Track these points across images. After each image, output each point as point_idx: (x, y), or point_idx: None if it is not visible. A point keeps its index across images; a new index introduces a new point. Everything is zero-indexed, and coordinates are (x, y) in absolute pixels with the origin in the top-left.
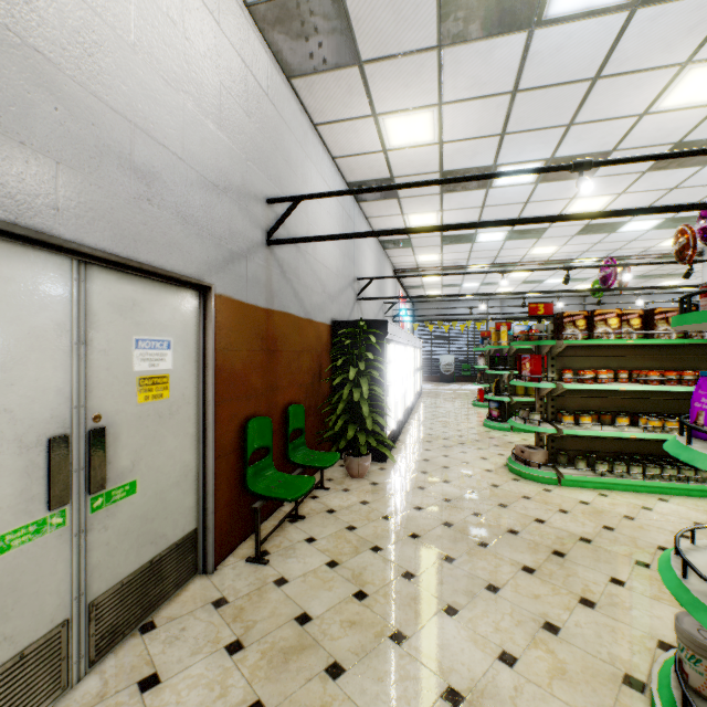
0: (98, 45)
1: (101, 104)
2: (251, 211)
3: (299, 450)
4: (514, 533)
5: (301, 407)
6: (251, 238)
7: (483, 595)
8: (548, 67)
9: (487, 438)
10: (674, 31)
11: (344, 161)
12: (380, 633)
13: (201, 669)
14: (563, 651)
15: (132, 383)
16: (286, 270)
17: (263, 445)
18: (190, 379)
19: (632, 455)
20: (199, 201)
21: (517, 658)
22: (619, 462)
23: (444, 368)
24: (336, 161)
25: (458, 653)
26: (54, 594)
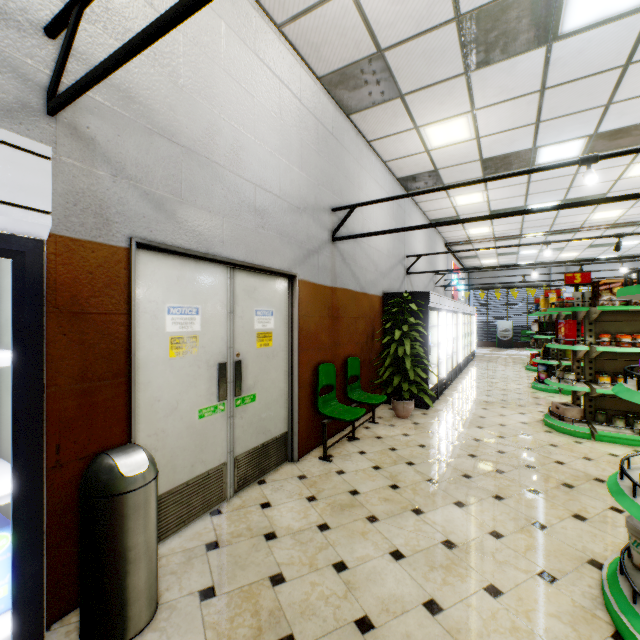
0: (239, 147)
1: (240, 179)
2: (321, 220)
3: (356, 391)
4: (530, 467)
5: (357, 359)
6: (321, 238)
7: (488, 500)
8: (572, 66)
9: (531, 397)
10: None
11: (393, 163)
12: (405, 507)
13: (293, 505)
14: (544, 538)
15: (253, 336)
16: (346, 257)
17: (329, 383)
18: (283, 335)
19: None
20: (289, 221)
21: (504, 536)
22: None
23: (501, 334)
24: (386, 164)
25: (459, 526)
26: (220, 447)
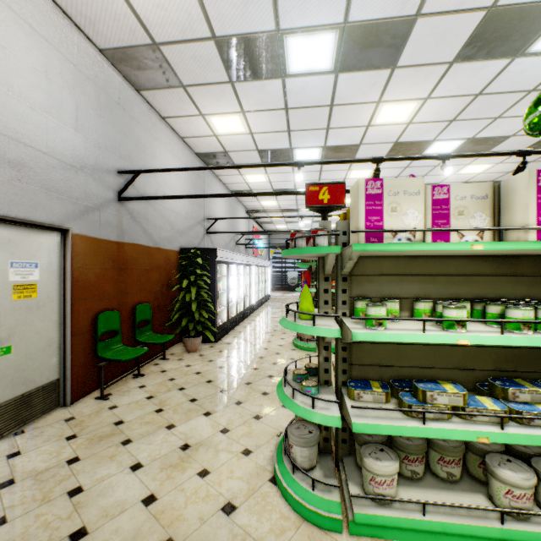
0: None
1: None
2: (104, 180)
3: (147, 334)
4: (271, 377)
5: (148, 305)
6: (104, 197)
7: (231, 406)
8: (301, 98)
9: None
10: (364, 86)
11: (189, 140)
12: (161, 426)
13: (48, 447)
14: (257, 426)
15: (8, 288)
16: (136, 216)
17: (113, 329)
18: (54, 286)
19: None
20: (59, 177)
21: (230, 430)
22: None
23: (291, 281)
24: (184, 140)
25: (200, 430)
26: None
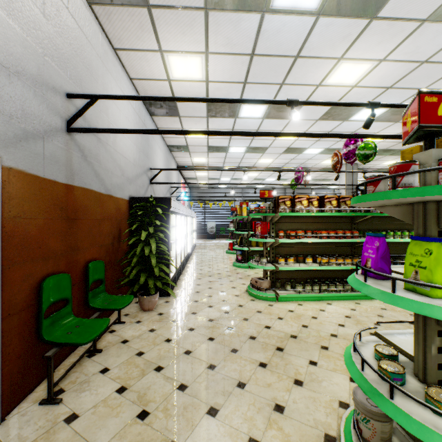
0: None
1: None
2: (49, 100)
3: (100, 296)
4: (253, 338)
5: (101, 262)
6: (49, 122)
7: (235, 392)
8: (272, 43)
9: (235, 273)
10: (336, 37)
11: (139, 83)
12: None
13: None
14: (288, 426)
15: None
16: (87, 154)
17: (61, 298)
18: None
19: (313, 279)
20: None
21: (259, 441)
22: (307, 284)
23: (210, 230)
24: (133, 82)
25: None
26: None
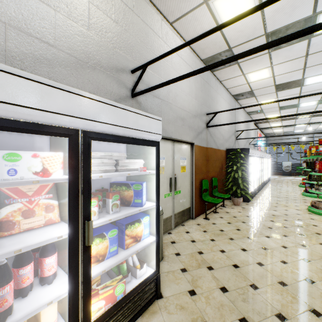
0: (176, 95)
1: (177, 107)
2: (202, 119)
3: (215, 192)
4: (300, 226)
5: (216, 178)
6: (202, 127)
7: (280, 236)
8: (321, 45)
9: (301, 199)
10: None
11: (231, 89)
12: (244, 236)
13: (198, 233)
14: (305, 249)
15: (180, 168)
16: (211, 134)
17: (206, 188)
18: (189, 167)
19: None
20: (191, 121)
21: (287, 247)
22: None
23: (285, 168)
24: (227, 89)
25: (268, 243)
26: (170, 209)
